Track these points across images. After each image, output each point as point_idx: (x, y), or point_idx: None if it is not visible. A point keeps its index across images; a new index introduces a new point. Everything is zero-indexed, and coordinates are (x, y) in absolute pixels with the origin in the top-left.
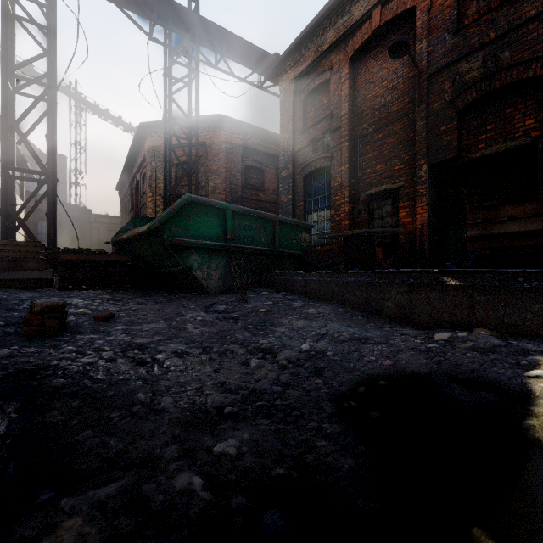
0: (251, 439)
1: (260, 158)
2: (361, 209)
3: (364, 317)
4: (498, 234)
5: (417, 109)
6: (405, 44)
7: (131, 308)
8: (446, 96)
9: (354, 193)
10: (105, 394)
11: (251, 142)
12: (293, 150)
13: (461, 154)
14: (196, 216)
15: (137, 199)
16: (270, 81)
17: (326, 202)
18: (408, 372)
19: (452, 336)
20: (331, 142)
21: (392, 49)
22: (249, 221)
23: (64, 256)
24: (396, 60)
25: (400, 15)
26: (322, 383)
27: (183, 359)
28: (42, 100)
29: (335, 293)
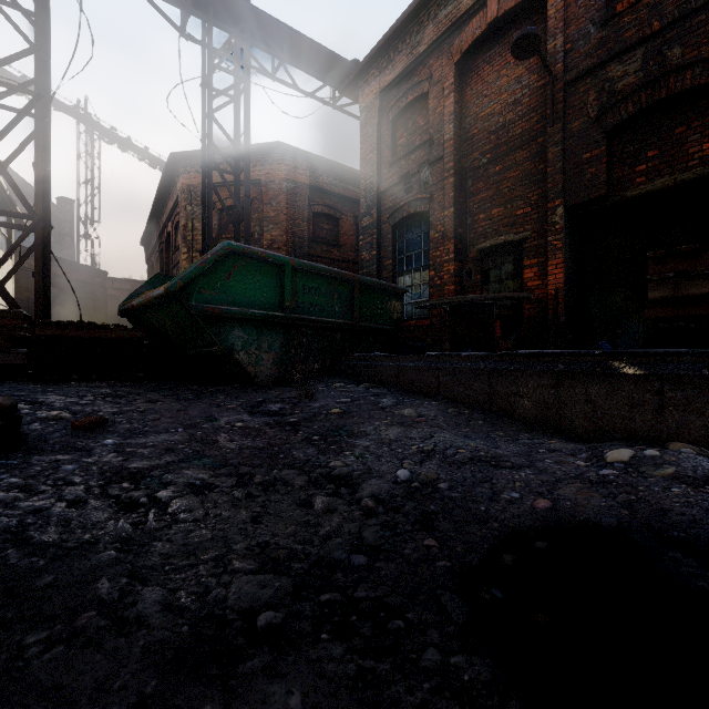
0: (305, 708)
1: (333, 202)
2: (470, 270)
3: (487, 422)
4: (698, 296)
5: (549, 131)
6: (534, 39)
7: (136, 409)
8: (591, 111)
9: (461, 247)
10: (36, 581)
11: (321, 180)
12: (378, 190)
13: (611, 192)
14: (239, 274)
15: (167, 257)
16: (346, 96)
17: (423, 260)
18: (580, 522)
19: (635, 455)
20: (430, 179)
21: (516, 46)
22: (316, 283)
23: (41, 331)
24: (520, 64)
25: (526, 2)
26: (437, 547)
27: (203, 497)
28: (30, 115)
29: (442, 385)
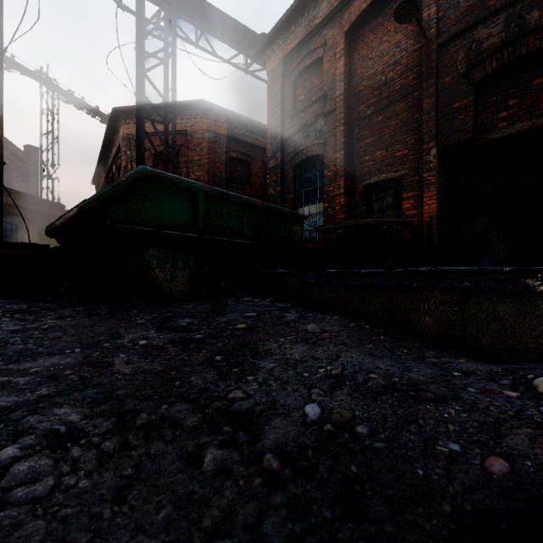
0: None
1: (245, 149)
2: (357, 202)
3: (388, 337)
4: None
5: (424, 85)
6: (413, 5)
7: (41, 326)
8: (460, 68)
9: (350, 183)
10: None
11: (236, 131)
12: (281, 137)
13: (476, 135)
14: (154, 197)
15: None
16: (256, 62)
17: (318, 194)
18: None
19: None
20: (324, 127)
21: (398, 12)
22: (227, 208)
23: None
24: (399, 32)
25: None
26: None
27: (61, 454)
28: None
29: (342, 300)
